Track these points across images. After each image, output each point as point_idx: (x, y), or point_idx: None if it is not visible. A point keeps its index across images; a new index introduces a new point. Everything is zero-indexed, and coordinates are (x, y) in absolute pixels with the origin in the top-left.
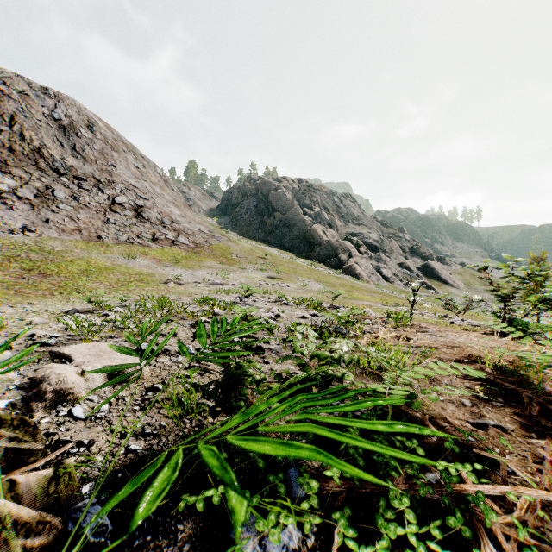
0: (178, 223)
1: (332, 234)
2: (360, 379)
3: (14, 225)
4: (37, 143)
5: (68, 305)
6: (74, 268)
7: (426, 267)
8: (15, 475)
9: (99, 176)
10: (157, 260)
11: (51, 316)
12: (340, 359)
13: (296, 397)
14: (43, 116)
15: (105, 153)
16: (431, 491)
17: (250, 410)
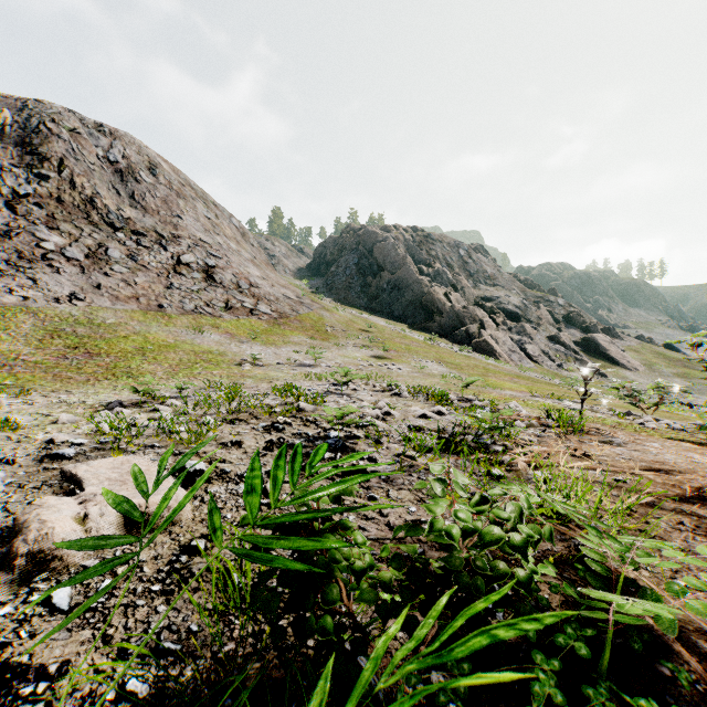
0: (257, 287)
1: (457, 298)
2: None
3: (59, 292)
4: (89, 192)
5: (113, 395)
6: (128, 345)
7: (588, 342)
8: None
9: (162, 230)
10: (230, 335)
11: (86, 410)
12: (526, 547)
13: None
14: (97, 159)
15: (170, 201)
16: None
17: None
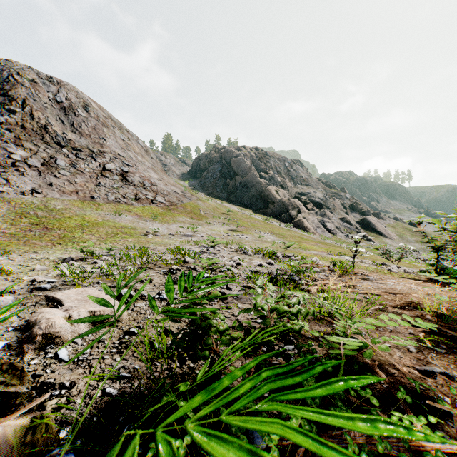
0: (156, 185)
1: (284, 193)
2: (312, 325)
3: (24, 188)
4: (43, 121)
5: (65, 254)
6: (72, 223)
7: (364, 221)
8: (0, 418)
9: (92, 147)
10: (139, 216)
11: (50, 263)
12: (298, 314)
13: (261, 373)
14: (48, 100)
15: (97, 128)
16: (388, 445)
17: (213, 385)
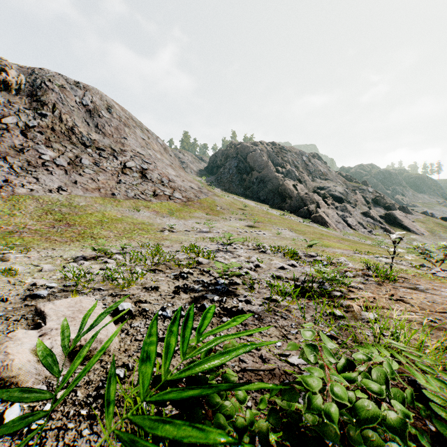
0: (173, 182)
1: (301, 188)
2: None
3: (52, 186)
4: (70, 124)
5: (80, 251)
6: (92, 219)
7: (389, 216)
8: None
9: (114, 146)
10: (156, 212)
11: (62, 262)
12: (404, 428)
13: None
14: (75, 103)
15: (119, 128)
16: None
17: None
